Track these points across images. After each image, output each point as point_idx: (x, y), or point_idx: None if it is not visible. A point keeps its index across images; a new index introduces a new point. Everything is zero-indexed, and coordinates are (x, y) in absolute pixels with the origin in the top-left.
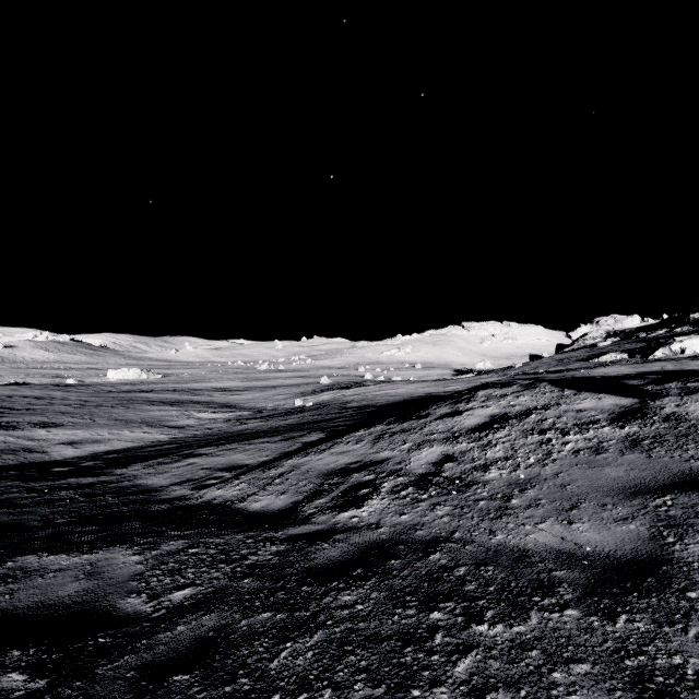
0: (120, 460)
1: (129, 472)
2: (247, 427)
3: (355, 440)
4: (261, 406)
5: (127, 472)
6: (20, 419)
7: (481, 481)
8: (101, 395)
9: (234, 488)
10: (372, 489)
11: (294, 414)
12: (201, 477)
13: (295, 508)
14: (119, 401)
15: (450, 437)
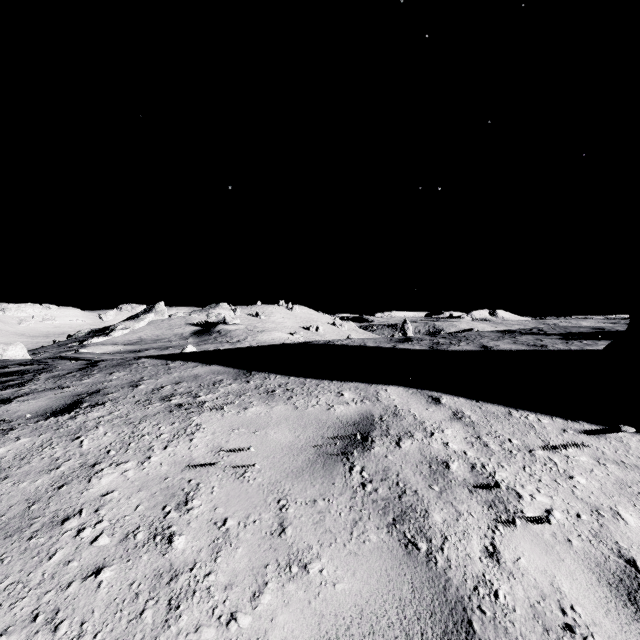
0: None
1: None
2: None
3: None
4: None
5: None
6: None
7: None
8: None
9: None
10: None
11: None
12: None
13: None
14: None
15: None
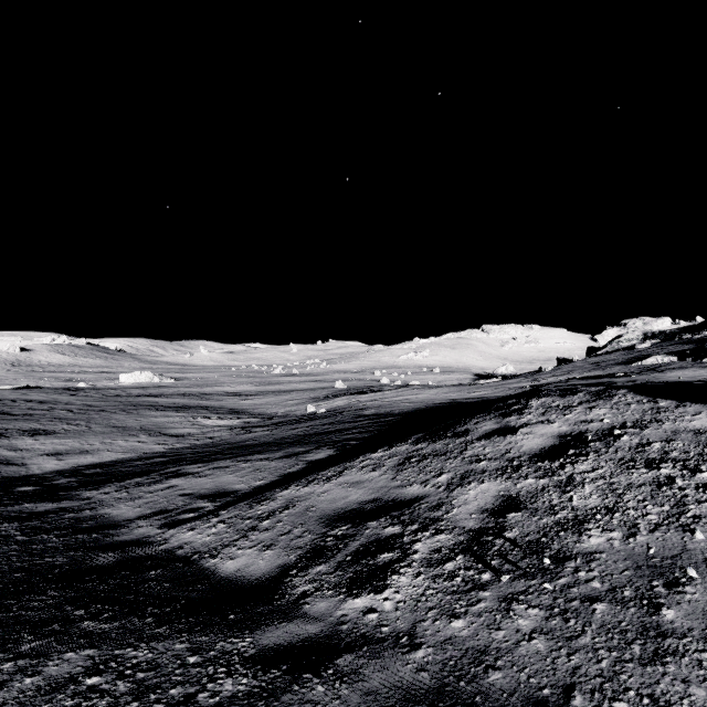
0: (97, 477)
1: (98, 496)
2: (251, 437)
3: (372, 465)
4: (271, 412)
5: (95, 495)
6: (10, 426)
7: (578, 552)
8: (108, 400)
9: (208, 531)
10: (399, 554)
11: (304, 422)
12: (176, 508)
13: (282, 578)
14: (124, 406)
15: (506, 467)
